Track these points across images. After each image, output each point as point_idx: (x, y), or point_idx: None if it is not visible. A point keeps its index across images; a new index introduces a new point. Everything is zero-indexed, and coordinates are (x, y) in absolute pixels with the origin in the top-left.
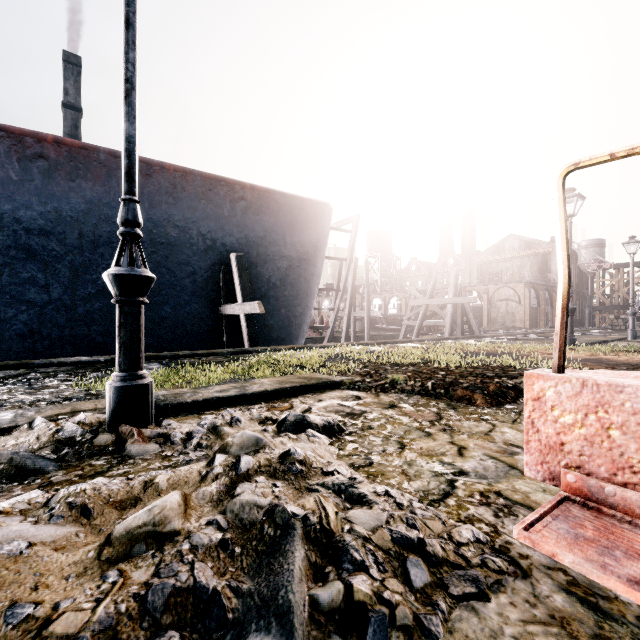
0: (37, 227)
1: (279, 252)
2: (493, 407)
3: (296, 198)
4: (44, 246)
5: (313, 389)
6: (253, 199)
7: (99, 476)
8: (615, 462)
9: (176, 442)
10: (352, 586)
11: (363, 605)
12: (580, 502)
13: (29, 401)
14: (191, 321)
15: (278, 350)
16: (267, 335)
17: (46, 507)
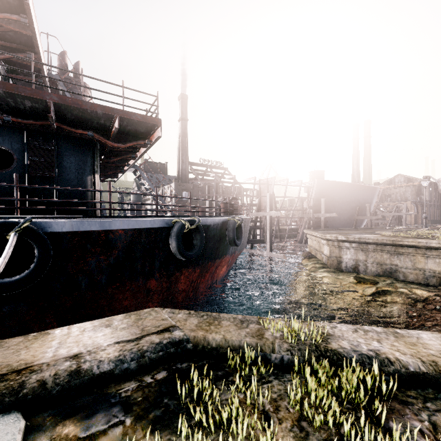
0: (337, 200)
1: (367, 201)
2: None
3: (373, 187)
4: (336, 204)
5: None
6: (366, 189)
7: None
8: None
9: None
10: None
11: None
12: None
13: None
14: (347, 221)
15: (380, 228)
16: (357, 225)
17: None
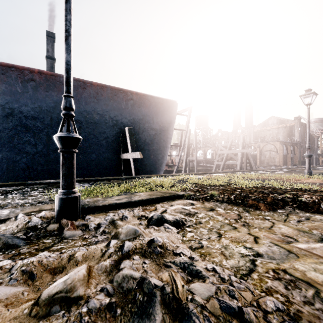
0: (30, 115)
1: (150, 126)
2: (271, 211)
3: (159, 98)
4: (34, 124)
5: (167, 199)
6: (137, 99)
7: (46, 250)
8: None
9: (91, 229)
10: None
11: None
12: None
13: (20, 203)
14: (106, 162)
15: (149, 177)
16: (144, 169)
17: (9, 273)
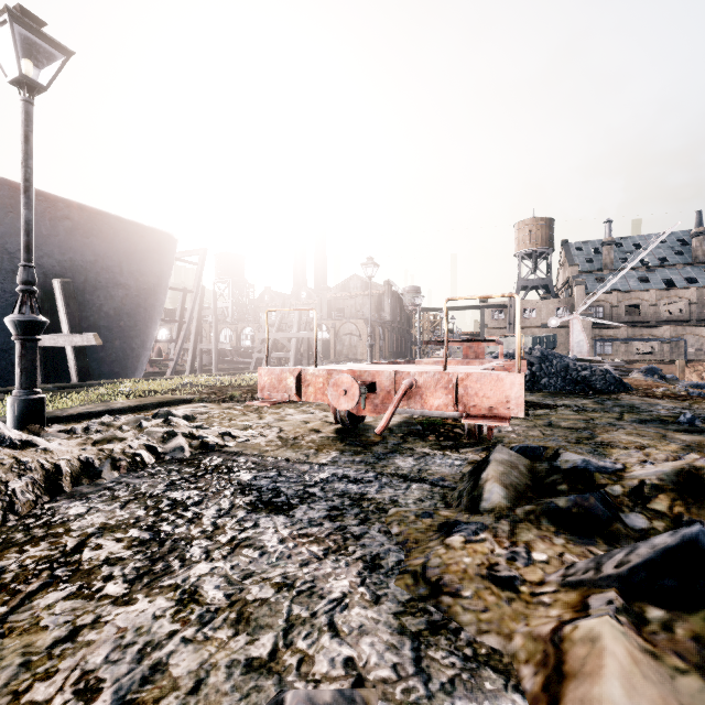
0: None
1: (114, 279)
2: (291, 404)
3: (136, 225)
4: None
5: (169, 405)
6: (82, 220)
7: None
8: (274, 387)
9: (78, 432)
10: (203, 440)
11: (207, 442)
12: (267, 399)
13: None
14: None
15: (117, 383)
16: (96, 369)
17: None
